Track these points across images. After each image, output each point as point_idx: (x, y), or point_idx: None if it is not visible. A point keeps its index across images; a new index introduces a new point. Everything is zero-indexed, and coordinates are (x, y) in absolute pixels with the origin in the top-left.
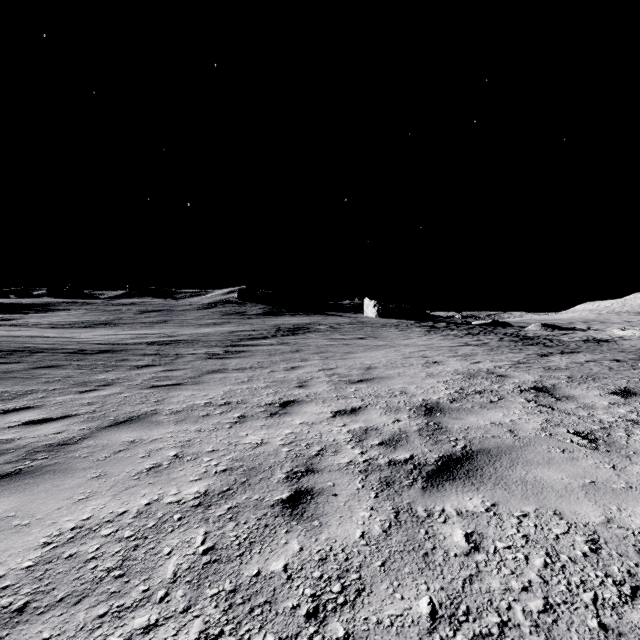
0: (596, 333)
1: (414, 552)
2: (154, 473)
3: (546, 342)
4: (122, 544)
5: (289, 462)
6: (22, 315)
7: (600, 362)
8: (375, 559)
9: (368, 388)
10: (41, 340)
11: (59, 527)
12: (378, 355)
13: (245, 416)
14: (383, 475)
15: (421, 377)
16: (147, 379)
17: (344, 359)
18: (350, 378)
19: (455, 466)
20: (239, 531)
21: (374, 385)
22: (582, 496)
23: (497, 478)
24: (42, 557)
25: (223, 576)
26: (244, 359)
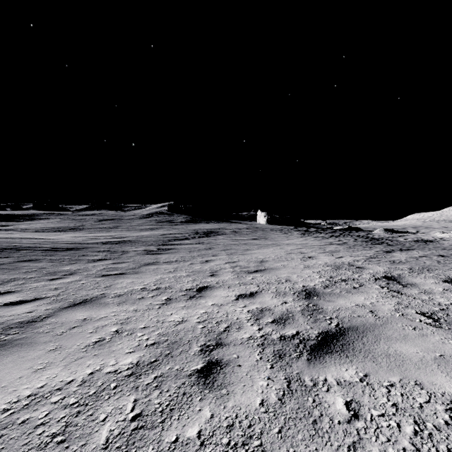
0: (423, 235)
1: (305, 419)
2: (98, 346)
3: (388, 242)
4: (67, 410)
5: (203, 337)
6: (14, 222)
7: (430, 257)
8: (273, 426)
9: (262, 277)
10: (26, 241)
11: (18, 394)
12: (268, 251)
13: (170, 299)
14: (276, 348)
15: (300, 268)
16: (100, 270)
17: (244, 254)
18: (248, 269)
19: (332, 341)
20: (162, 399)
21: (266, 274)
22: (435, 368)
23: (366, 351)
24: (0, 423)
25: (147, 442)
26: (171, 254)
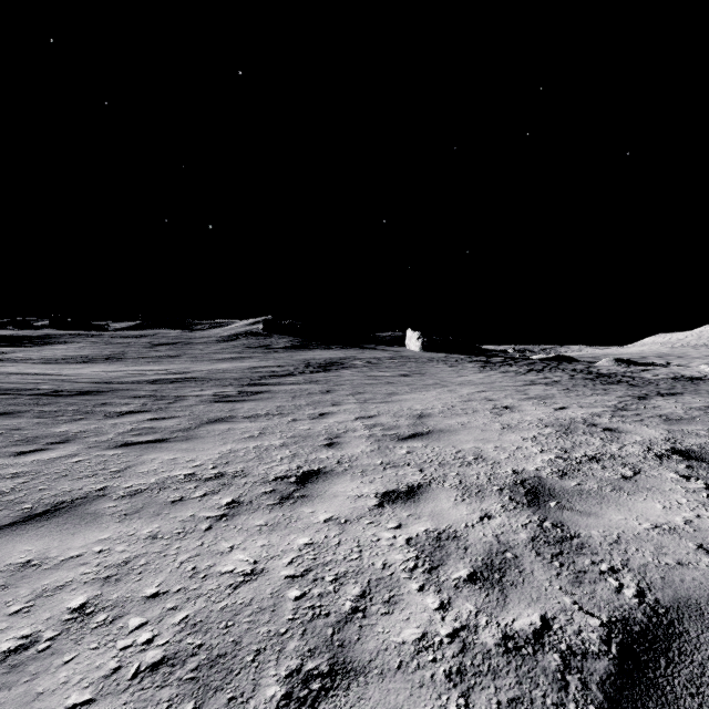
0: (681, 369)
1: None
2: (4, 673)
3: (628, 380)
4: None
5: (297, 637)
6: (14, 348)
7: None
8: None
9: (426, 448)
10: (16, 378)
11: None
12: (429, 397)
13: (239, 503)
14: (504, 694)
15: (496, 430)
16: (123, 432)
17: (387, 402)
18: (398, 431)
19: (655, 663)
20: None
21: (433, 443)
22: None
23: None
24: None
25: None
26: (260, 402)
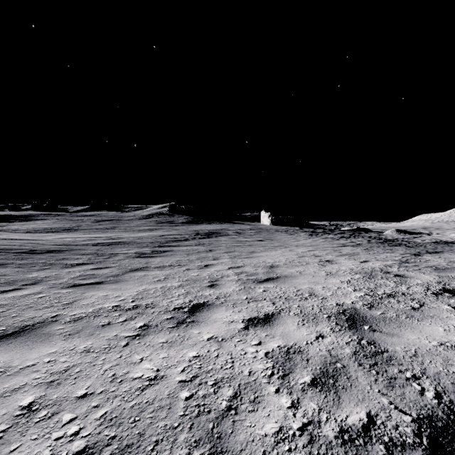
0: (440, 236)
1: None
2: None
3: (406, 243)
4: None
5: (186, 430)
6: (8, 223)
7: None
8: None
9: (276, 288)
10: (7, 242)
11: None
12: (277, 254)
13: (148, 326)
14: None
15: (322, 276)
16: (74, 277)
17: (249, 258)
18: (257, 277)
19: None
20: None
21: (281, 285)
22: None
23: None
24: None
25: None
26: (166, 258)
